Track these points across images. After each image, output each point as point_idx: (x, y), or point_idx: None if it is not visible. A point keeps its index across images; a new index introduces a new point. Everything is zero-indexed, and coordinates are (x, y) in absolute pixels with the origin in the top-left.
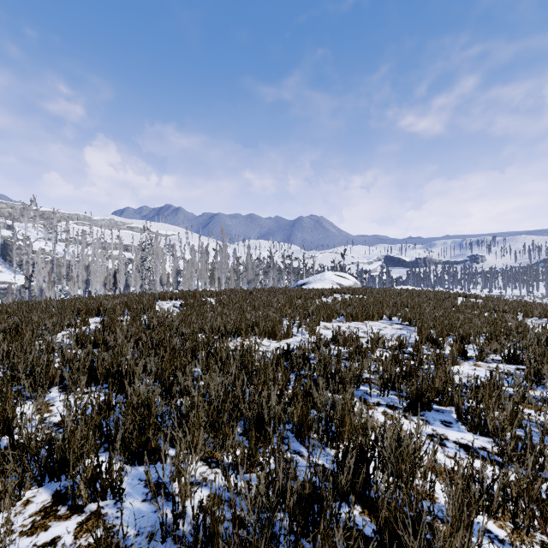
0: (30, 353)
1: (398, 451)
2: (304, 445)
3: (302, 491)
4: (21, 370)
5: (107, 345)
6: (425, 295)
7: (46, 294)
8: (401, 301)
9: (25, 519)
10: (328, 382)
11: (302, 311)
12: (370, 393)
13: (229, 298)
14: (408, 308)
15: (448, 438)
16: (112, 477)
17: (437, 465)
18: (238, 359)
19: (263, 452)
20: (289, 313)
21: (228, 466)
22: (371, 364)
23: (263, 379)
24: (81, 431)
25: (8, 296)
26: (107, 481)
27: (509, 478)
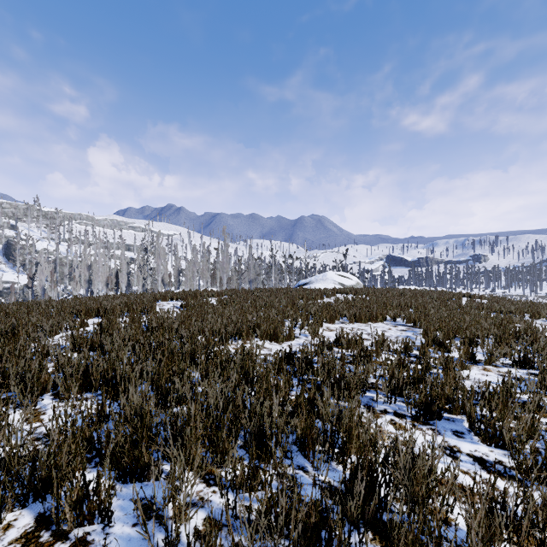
0: (24, 357)
1: (413, 472)
2: (308, 460)
3: (308, 518)
4: (13, 376)
5: (103, 349)
6: (428, 296)
7: (49, 293)
8: (404, 302)
9: (3, 546)
10: (332, 388)
11: (304, 312)
12: (376, 400)
13: (230, 298)
14: (412, 309)
15: (461, 451)
16: (100, 499)
17: (458, 490)
18: (239, 363)
19: (264, 469)
20: (291, 314)
21: (226, 486)
22: (376, 368)
23: (264, 387)
24: (68, 447)
25: (11, 296)
26: (95, 504)
27: (535, 502)
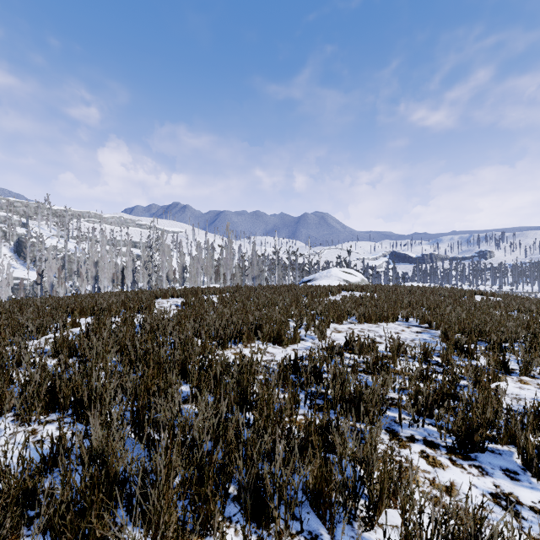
0: None
1: None
2: (324, 523)
3: None
4: None
5: (82, 357)
6: (438, 293)
7: (57, 289)
8: (415, 300)
9: None
10: (346, 406)
11: (310, 311)
12: (401, 424)
13: (232, 296)
14: (424, 308)
15: (520, 502)
16: None
17: None
18: (237, 374)
19: None
20: (296, 314)
21: None
22: (396, 381)
23: (265, 414)
24: None
25: (20, 292)
26: None
27: None
